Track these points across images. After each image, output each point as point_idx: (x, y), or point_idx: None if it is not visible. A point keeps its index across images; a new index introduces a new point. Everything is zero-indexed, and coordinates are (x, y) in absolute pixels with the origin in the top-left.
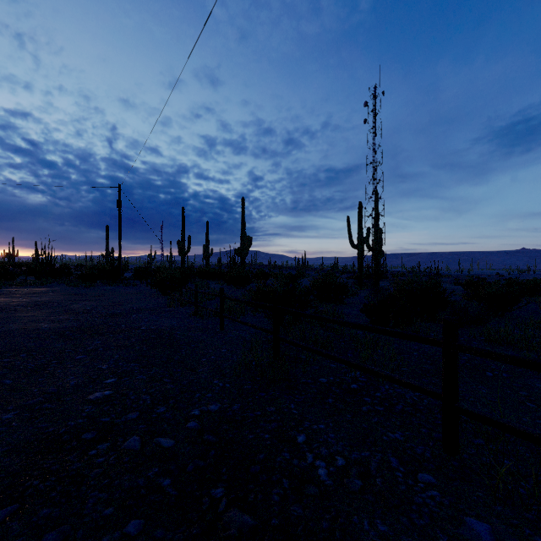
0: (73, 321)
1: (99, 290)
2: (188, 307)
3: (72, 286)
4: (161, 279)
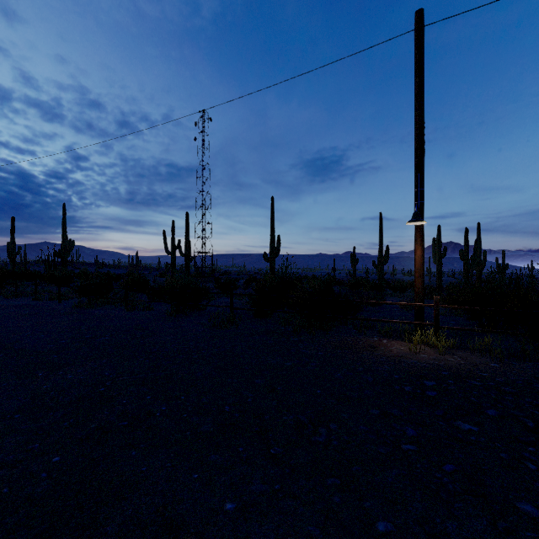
0: None
1: None
2: (22, 298)
3: None
4: None
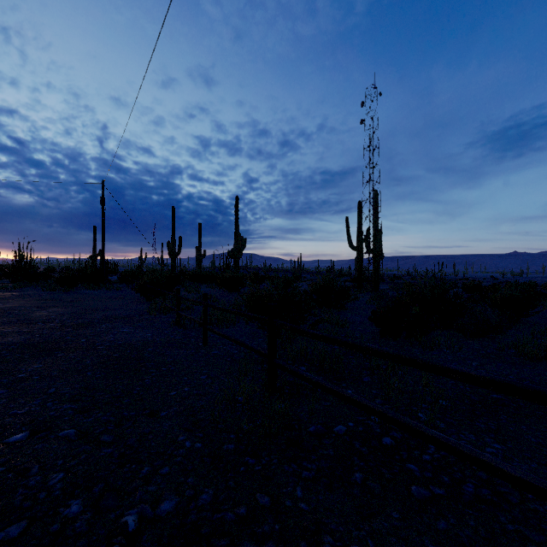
0: (22, 334)
1: (77, 294)
2: (171, 314)
3: (48, 291)
4: (145, 282)
